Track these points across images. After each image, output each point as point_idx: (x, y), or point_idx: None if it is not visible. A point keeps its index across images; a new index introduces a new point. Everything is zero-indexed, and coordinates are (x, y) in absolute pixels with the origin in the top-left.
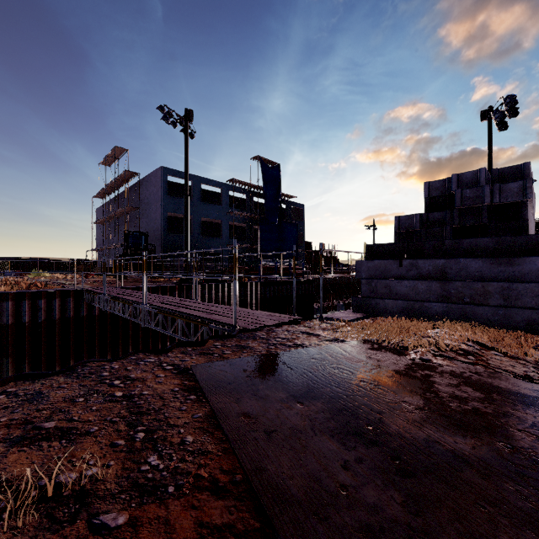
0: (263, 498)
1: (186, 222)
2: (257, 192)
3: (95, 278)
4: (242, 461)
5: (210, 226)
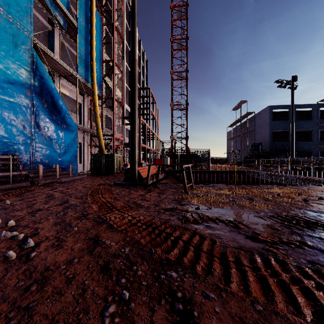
0: None
1: (292, 137)
2: None
3: (234, 166)
4: None
5: (301, 134)
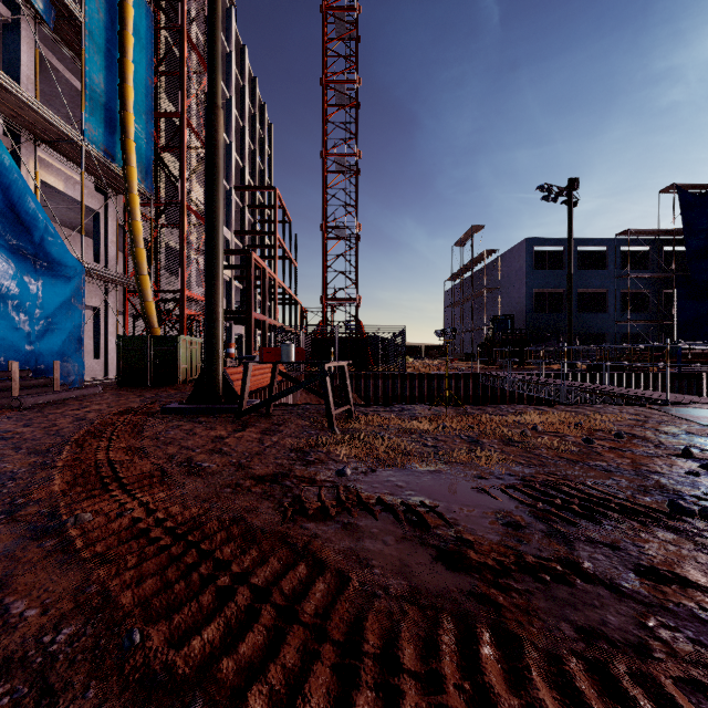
0: (701, 423)
1: (569, 304)
2: (670, 239)
3: (458, 364)
4: (692, 420)
5: (587, 299)
